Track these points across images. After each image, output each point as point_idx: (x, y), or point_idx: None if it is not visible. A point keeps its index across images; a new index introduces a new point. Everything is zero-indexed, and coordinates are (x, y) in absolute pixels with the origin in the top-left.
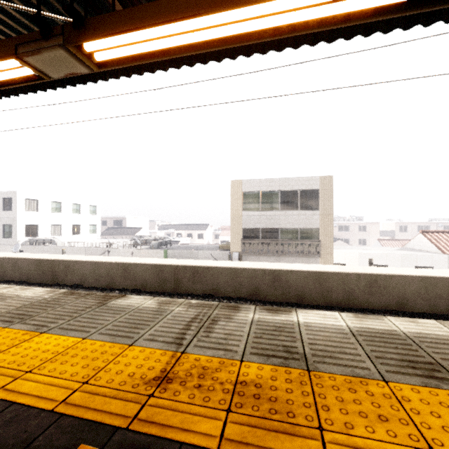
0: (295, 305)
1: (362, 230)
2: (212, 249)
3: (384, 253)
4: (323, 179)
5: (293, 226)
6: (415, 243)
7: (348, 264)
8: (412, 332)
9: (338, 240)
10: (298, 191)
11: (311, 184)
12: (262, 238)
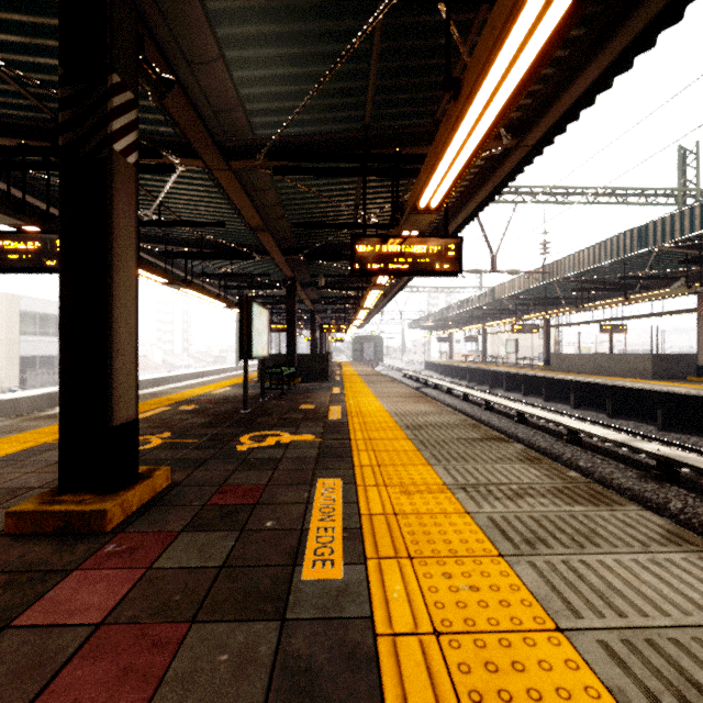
0: None
1: None
2: None
3: None
4: None
5: None
6: None
7: None
8: None
9: None
10: None
11: None
12: (39, 367)
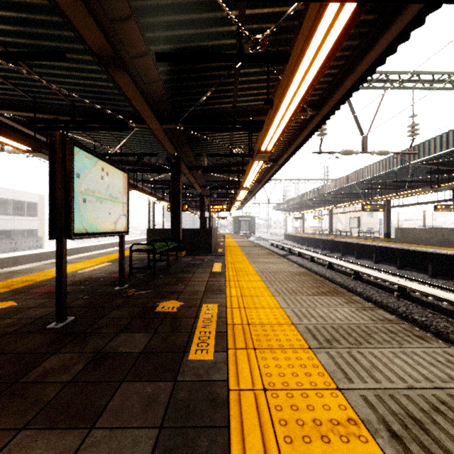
0: None
1: None
2: None
3: None
4: (40, 197)
5: (23, 228)
6: None
7: None
8: None
9: None
10: (26, 202)
11: (34, 198)
12: None
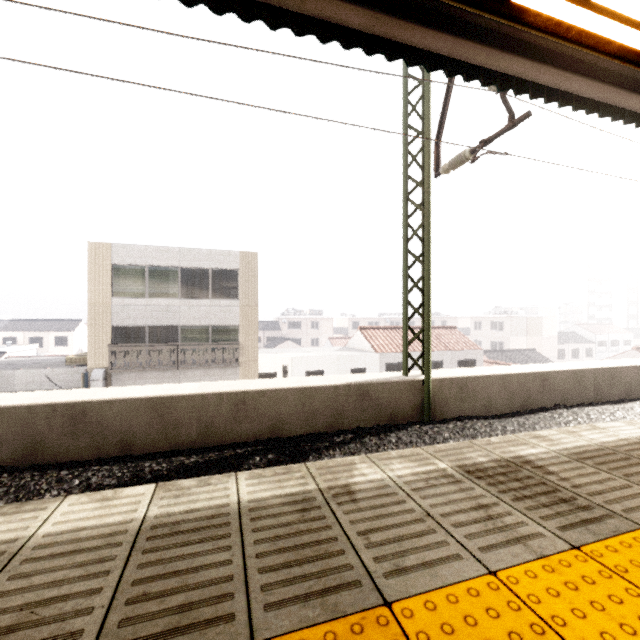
0: (113, 461)
1: (315, 327)
2: (51, 365)
3: (320, 356)
4: (245, 257)
5: (202, 322)
6: (355, 342)
7: (279, 372)
8: (52, 534)
9: (287, 341)
10: (209, 270)
11: (229, 261)
12: (151, 342)
